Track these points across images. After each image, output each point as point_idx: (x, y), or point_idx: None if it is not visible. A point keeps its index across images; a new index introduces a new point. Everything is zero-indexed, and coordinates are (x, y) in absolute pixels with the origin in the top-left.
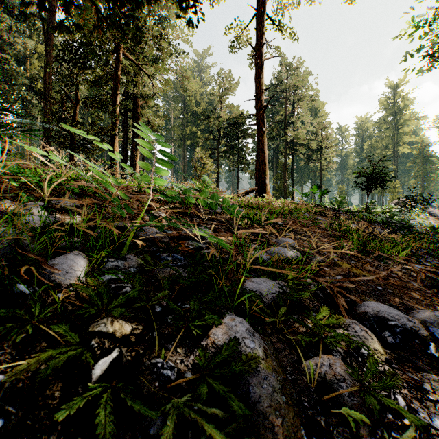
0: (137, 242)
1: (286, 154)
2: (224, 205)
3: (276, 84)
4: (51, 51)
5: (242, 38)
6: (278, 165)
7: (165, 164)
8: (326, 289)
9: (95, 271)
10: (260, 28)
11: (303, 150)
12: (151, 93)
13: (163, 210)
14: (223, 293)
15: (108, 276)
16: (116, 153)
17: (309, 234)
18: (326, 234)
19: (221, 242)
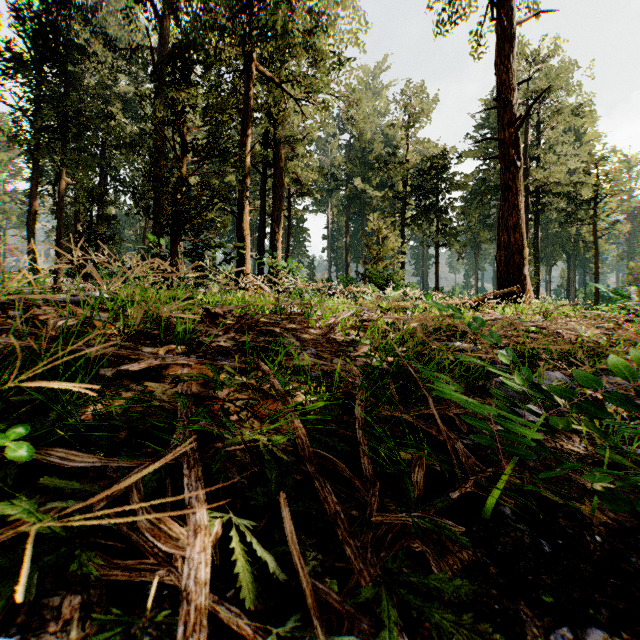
0: None
1: (527, 213)
2: None
3: None
4: None
5: (459, 6)
6: None
7: None
8: None
9: None
10: None
11: (561, 204)
12: (300, 133)
13: None
14: None
15: None
16: None
17: None
18: None
19: None
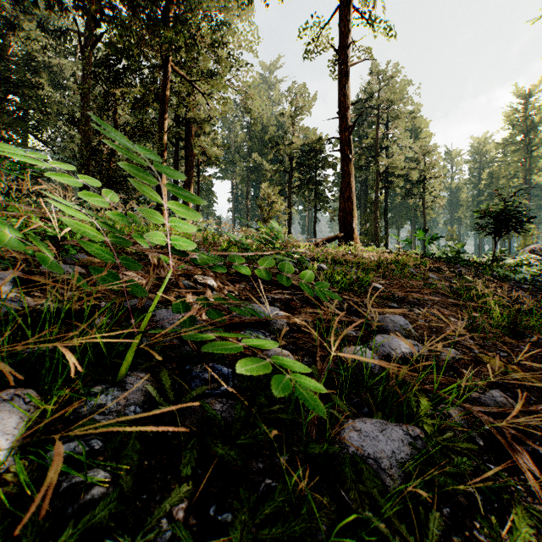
0: (56, 461)
1: (377, 188)
2: (304, 282)
3: (365, 99)
4: (90, 71)
5: (321, 40)
6: (367, 203)
7: (189, 212)
8: (481, 423)
9: (52, 424)
10: (345, 24)
11: (400, 182)
12: (207, 117)
13: (211, 274)
14: (306, 501)
15: (67, 447)
16: (110, 194)
17: (422, 303)
18: (446, 302)
19: (301, 381)
